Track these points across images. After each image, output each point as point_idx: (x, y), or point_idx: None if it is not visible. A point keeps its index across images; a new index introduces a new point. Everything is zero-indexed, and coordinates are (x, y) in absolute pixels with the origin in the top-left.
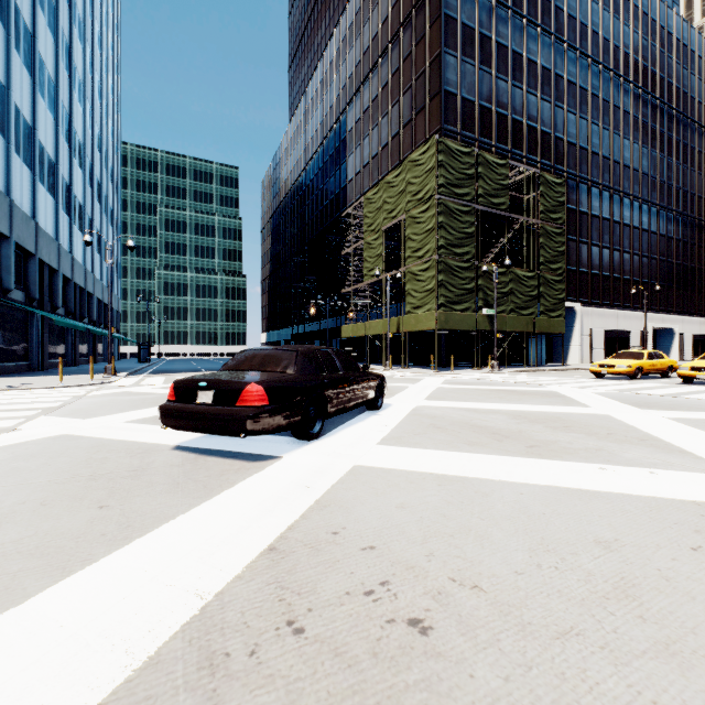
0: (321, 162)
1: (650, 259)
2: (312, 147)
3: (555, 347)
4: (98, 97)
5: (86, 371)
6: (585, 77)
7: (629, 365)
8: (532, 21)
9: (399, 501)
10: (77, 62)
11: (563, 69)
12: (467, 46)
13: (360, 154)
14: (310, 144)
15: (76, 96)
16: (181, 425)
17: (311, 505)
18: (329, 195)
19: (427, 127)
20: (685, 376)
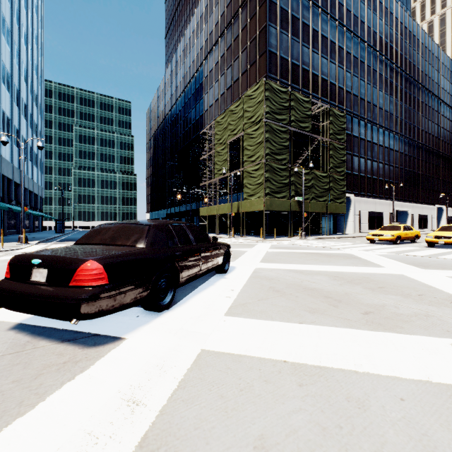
0: (186, 98)
1: (394, 167)
2: (180, 88)
3: (338, 222)
4: (24, 43)
5: (7, 240)
6: (356, 50)
7: (392, 234)
8: (324, 10)
9: (257, 431)
10: (5, 14)
11: (343, 44)
12: (283, 22)
13: (212, 93)
14: (179, 86)
15: (4, 38)
16: (11, 306)
17: (130, 451)
18: (192, 120)
19: (257, 75)
20: (431, 242)
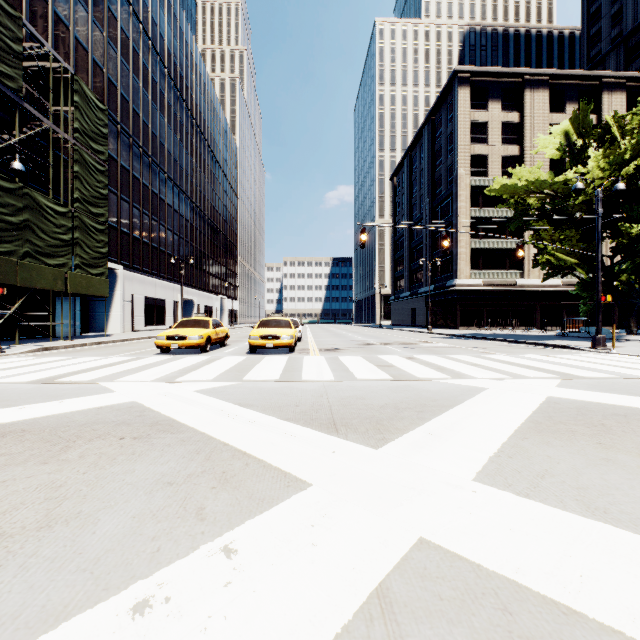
0: None
1: (180, 237)
2: None
3: (93, 314)
4: None
5: None
6: (127, 22)
7: (202, 335)
8: None
9: None
10: None
11: None
12: None
13: None
14: None
15: None
16: None
17: None
18: None
19: None
20: (257, 345)
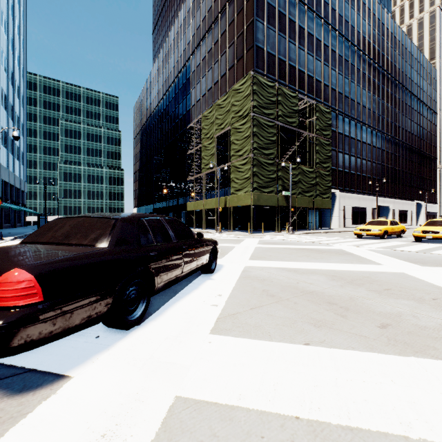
0: (173, 93)
1: (377, 164)
2: (167, 83)
3: (323, 217)
4: (5, 31)
5: None
6: (341, 48)
7: (380, 229)
8: (310, 8)
9: None
10: None
11: (328, 42)
12: (270, 18)
13: (200, 88)
14: (166, 81)
15: None
16: None
17: None
18: (179, 115)
19: (245, 69)
20: (418, 236)
